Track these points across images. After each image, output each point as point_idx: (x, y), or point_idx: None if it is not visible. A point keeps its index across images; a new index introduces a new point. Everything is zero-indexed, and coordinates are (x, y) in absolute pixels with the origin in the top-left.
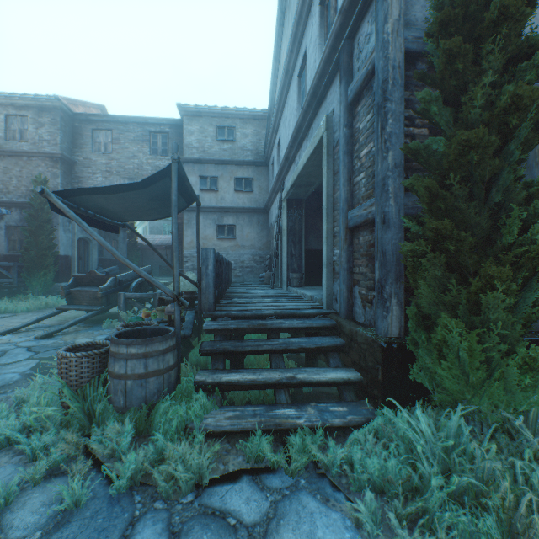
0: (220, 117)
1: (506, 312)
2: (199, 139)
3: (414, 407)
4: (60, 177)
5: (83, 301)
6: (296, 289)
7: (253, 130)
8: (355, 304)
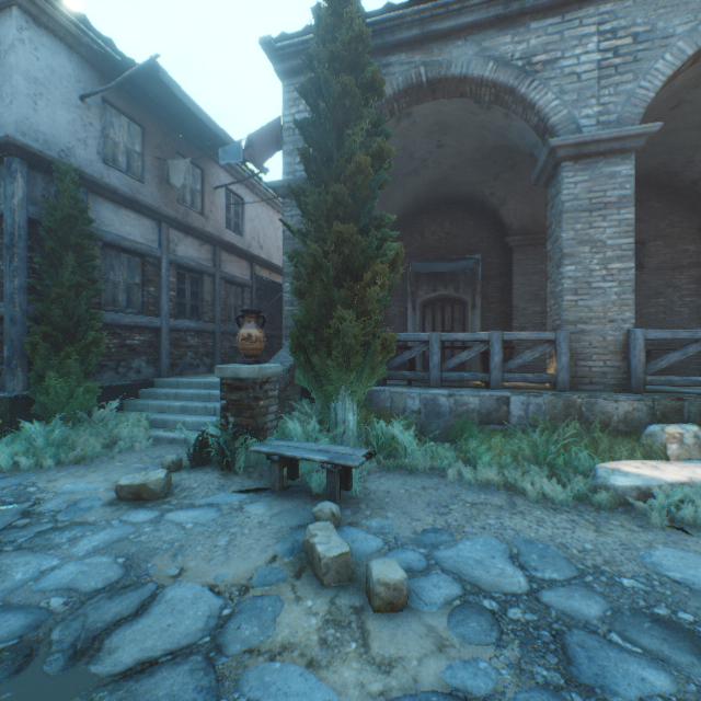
0: None
1: (78, 368)
2: None
3: (35, 427)
4: None
5: None
6: None
7: None
8: None
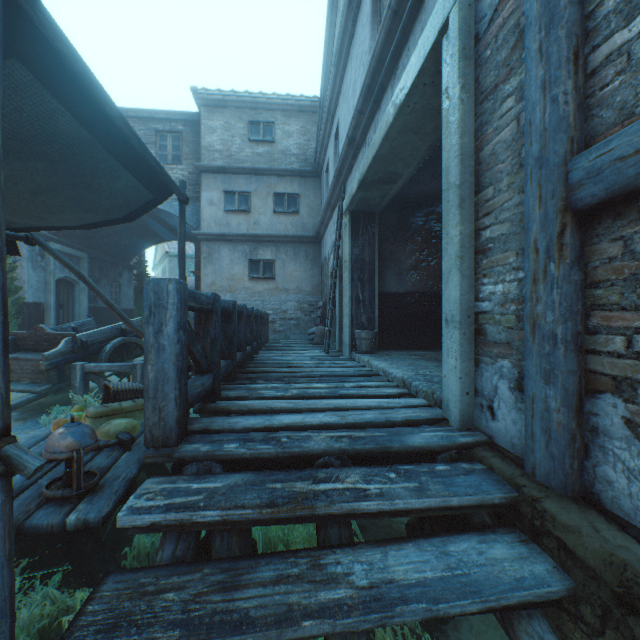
0: (253, 108)
1: None
2: (223, 139)
3: None
4: None
5: (23, 375)
6: (367, 358)
7: (299, 126)
8: (603, 454)
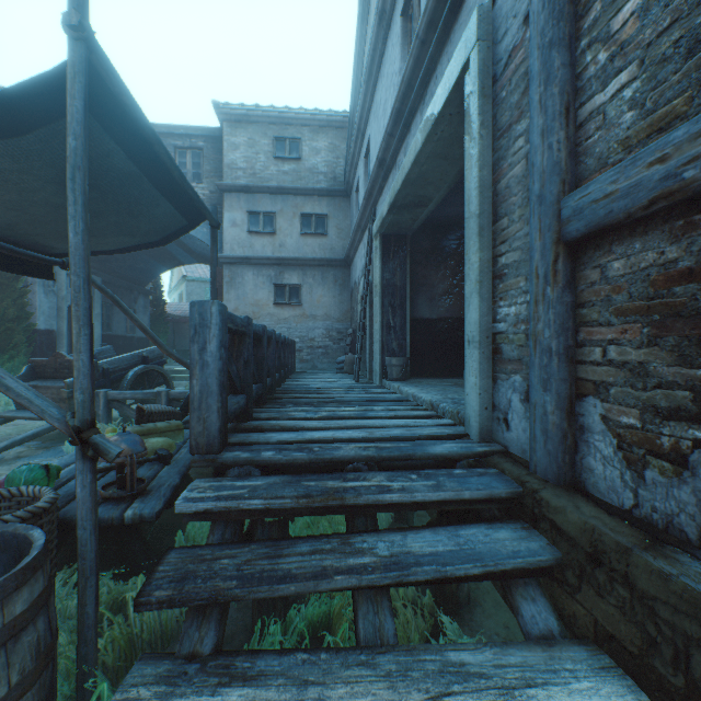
0: (278, 124)
1: None
2: (247, 156)
3: None
4: None
5: None
6: (397, 385)
7: (327, 143)
8: (587, 448)
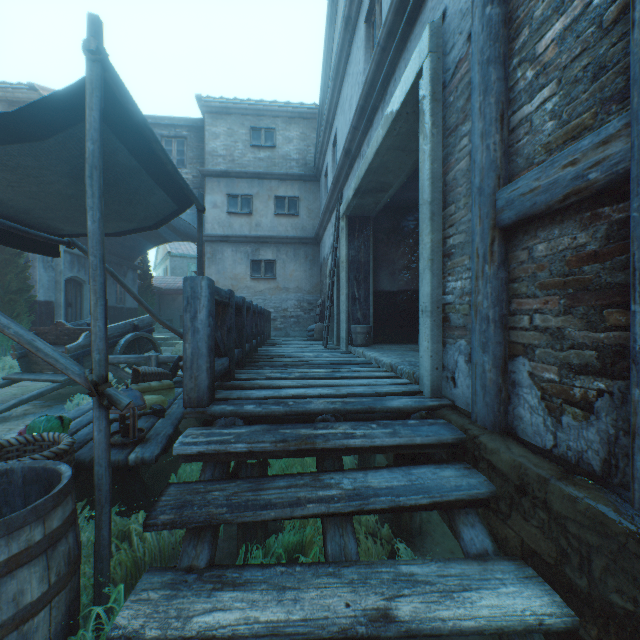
0: (254, 115)
1: None
2: (226, 144)
3: None
4: None
5: (45, 366)
6: (361, 350)
7: (299, 132)
8: (518, 399)
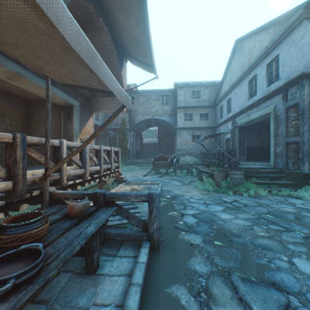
0: (193, 87)
1: None
2: (183, 97)
3: None
4: (128, 117)
5: (159, 166)
6: (246, 162)
7: (208, 91)
8: (289, 164)
